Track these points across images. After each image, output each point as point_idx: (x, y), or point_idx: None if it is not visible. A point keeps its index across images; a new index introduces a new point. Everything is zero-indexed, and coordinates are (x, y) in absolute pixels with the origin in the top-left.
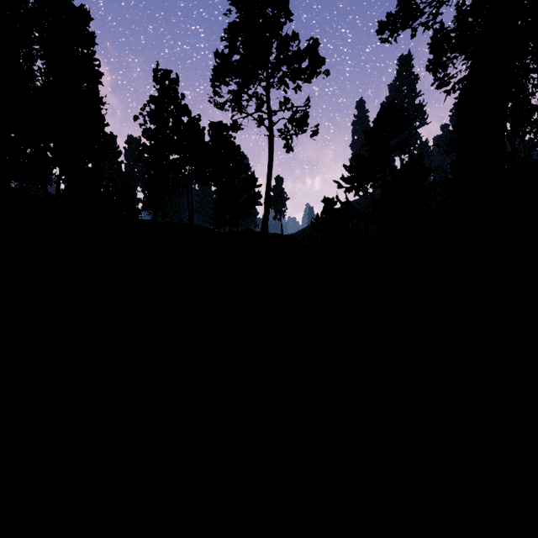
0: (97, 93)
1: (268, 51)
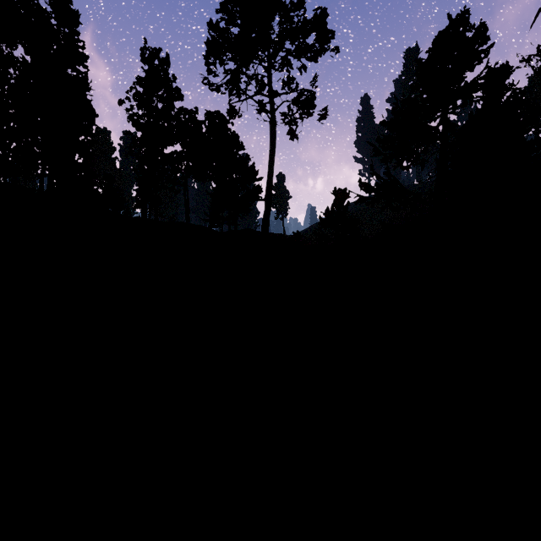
0: (81, 78)
1: (270, 19)
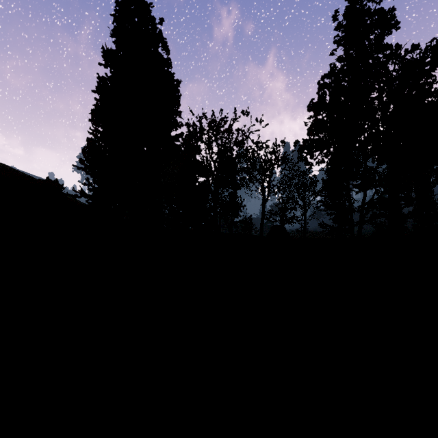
0: None
1: None
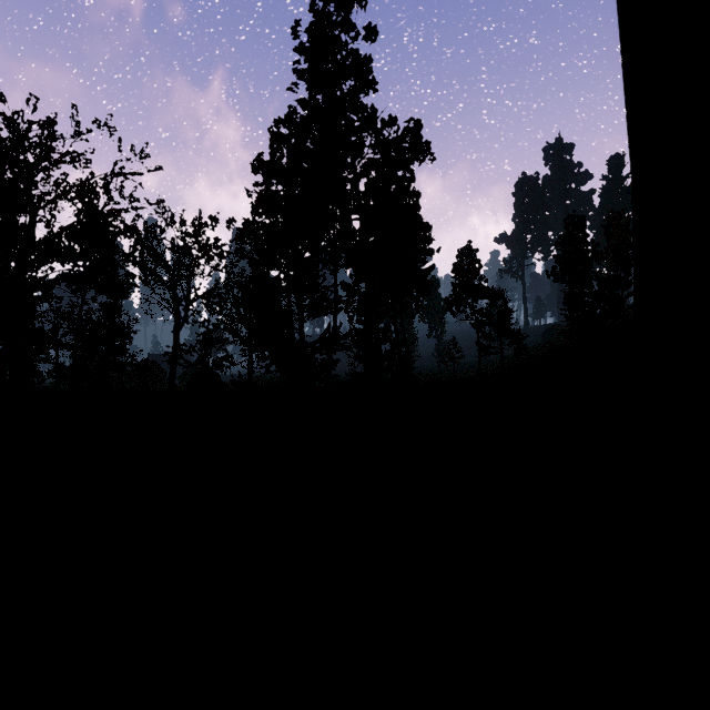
0: None
1: None
